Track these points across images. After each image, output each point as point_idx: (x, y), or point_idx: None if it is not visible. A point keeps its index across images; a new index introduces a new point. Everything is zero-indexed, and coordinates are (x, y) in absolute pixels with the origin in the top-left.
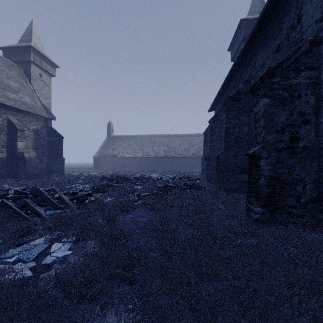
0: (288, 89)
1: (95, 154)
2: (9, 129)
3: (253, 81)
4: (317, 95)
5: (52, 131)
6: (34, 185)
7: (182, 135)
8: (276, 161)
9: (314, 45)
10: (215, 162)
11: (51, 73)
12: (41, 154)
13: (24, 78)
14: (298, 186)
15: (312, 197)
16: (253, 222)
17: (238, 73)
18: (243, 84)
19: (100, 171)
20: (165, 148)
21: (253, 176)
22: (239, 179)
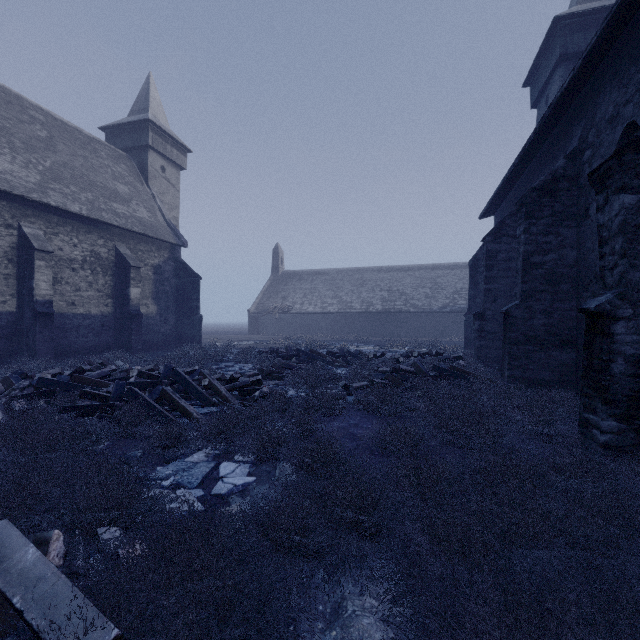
0: None
1: (251, 307)
2: (118, 266)
3: (590, 152)
4: None
5: (183, 267)
6: (168, 364)
7: (420, 267)
8: None
9: None
10: (497, 323)
11: (179, 163)
12: (164, 308)
13: (138, 176)
14: None
15: None
16: (598, 449)
17: (552, 137)
18: (564, 160)
19: (260, 339)
20: (385, 294)
21: (597, 356)
22: (557, 361)
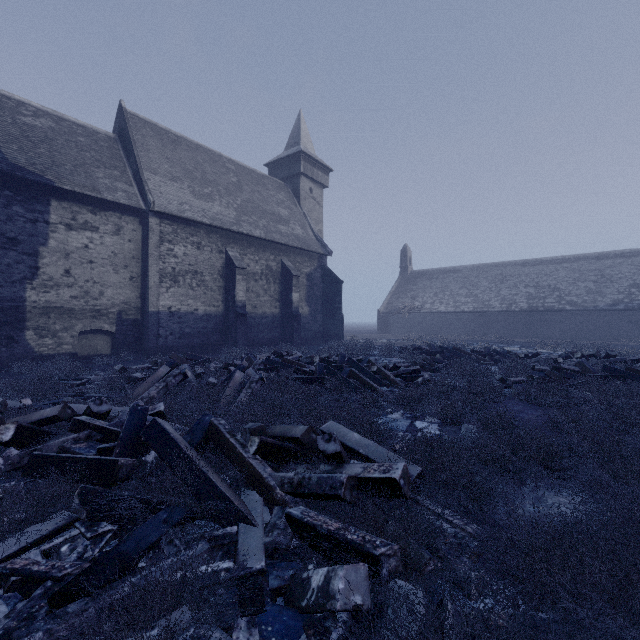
0: None
1: (381, 307)
2: (283, 276)
3: None
4: None
5: (328, 273)
6: (342, 353)
7: (579, 257)
8: None
9: None
10: None
11: (323, 183)
12: (314, 309)
13: (292, 200)
14: None
15: None
16: None
17: None
18: None
19: (392, 337)
20: (531, 291)
21: None
22: None
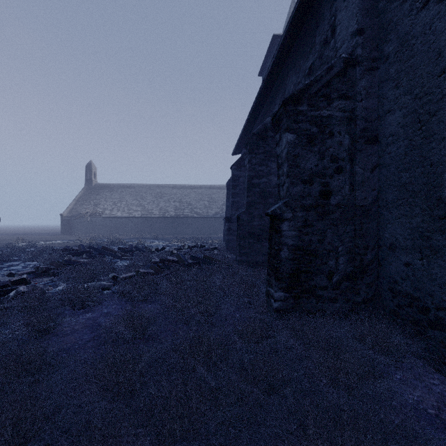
0: (318, 122)
1: (64, 212)
2: None
3: None
4: (352, 134)
5: None
6: None
7: (202, 186)
8: (302, 224)
9: (349, 66)
10: None
11: None
12: None
13: None
14: (330, 259)
15: (346, 273)
16: (273, 313)
17: (267, 104)
18: (271, 118)
19: (71, 238)
20: (177, 204)
21: (273, 246)
22: (267, 249)
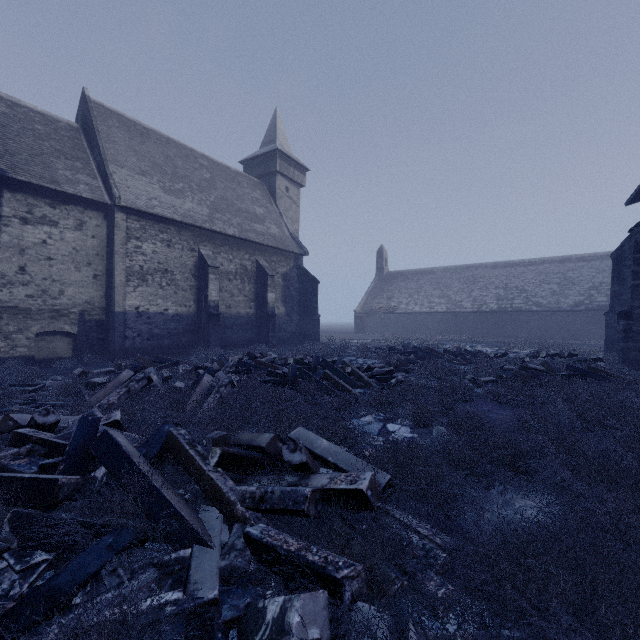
0: None
1: (357, 308)
2: (258, 275)
3: None
4: None
5: (304, 273)
6: (316, 354)
7: (545, 260)
8: None
9: None
10: None
11: (299, 182)
12: (290, 309)
13: (268, 198)
14: None
15: None
16: None
17: None
18: None
19: (368, 337)
20: (500, 292)
21: None
22: None
